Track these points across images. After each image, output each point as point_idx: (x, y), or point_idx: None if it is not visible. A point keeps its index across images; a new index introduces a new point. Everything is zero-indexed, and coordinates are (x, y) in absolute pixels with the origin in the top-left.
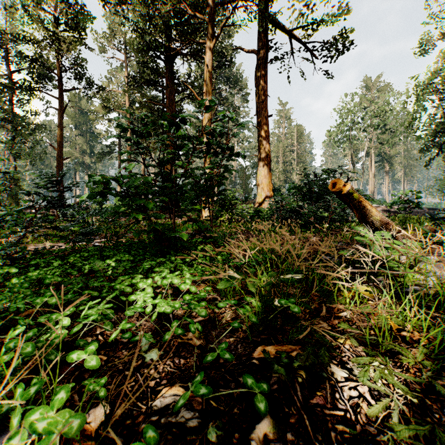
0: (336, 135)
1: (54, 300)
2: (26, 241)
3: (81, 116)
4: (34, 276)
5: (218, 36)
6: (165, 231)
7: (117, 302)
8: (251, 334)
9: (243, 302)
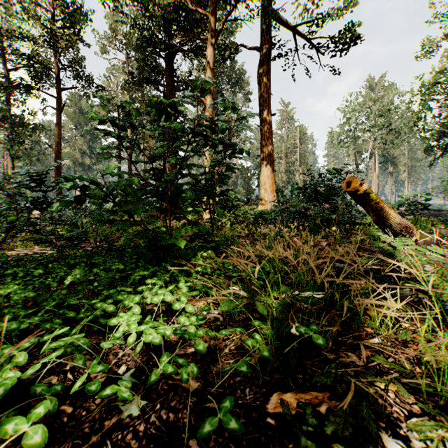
0: (339, 136)
1: (14, 326)
2: (14, 245)
3: (81, 116)
4: (2, 290)
5: (220, 31)
6: (160, 235)
7: (96, 326)
8: (262, 372)
9: (250, 323)
